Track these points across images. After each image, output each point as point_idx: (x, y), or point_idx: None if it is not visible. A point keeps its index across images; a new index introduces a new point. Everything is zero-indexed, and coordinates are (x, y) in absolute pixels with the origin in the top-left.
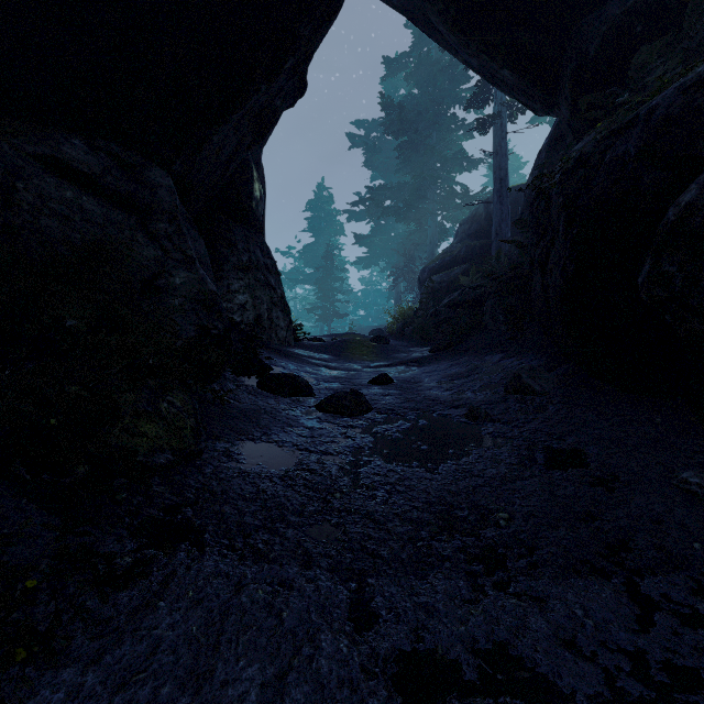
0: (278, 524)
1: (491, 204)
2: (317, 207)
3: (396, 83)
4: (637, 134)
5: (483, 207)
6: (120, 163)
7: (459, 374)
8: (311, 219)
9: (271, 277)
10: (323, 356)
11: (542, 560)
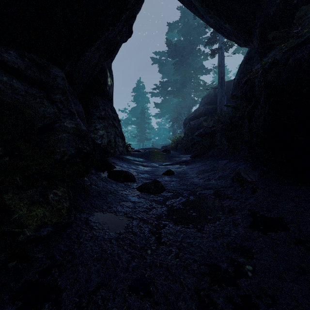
0: (112, 279)
1: (216, 89)
2: (137, 90)
3: (173, 35)
4: (309, 47)
5: (213, 90)
6: (36, 64)
7: (206, 170)
8: (135, 96)
9: (115, 122)
10: (140, 160)
11: (283, 309)
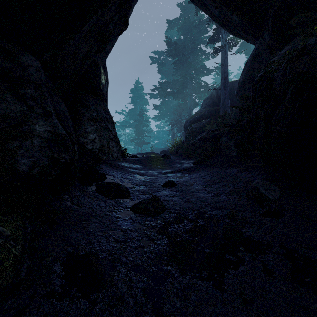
0: None
1: (219, 90)
2: (135, 91)
3: (172, 33)
4: None
5: (215, 91)
6: None
7: (213, 180)
8: (133, 97)
9: (109, 125)
10: (137, 167)
11: None
